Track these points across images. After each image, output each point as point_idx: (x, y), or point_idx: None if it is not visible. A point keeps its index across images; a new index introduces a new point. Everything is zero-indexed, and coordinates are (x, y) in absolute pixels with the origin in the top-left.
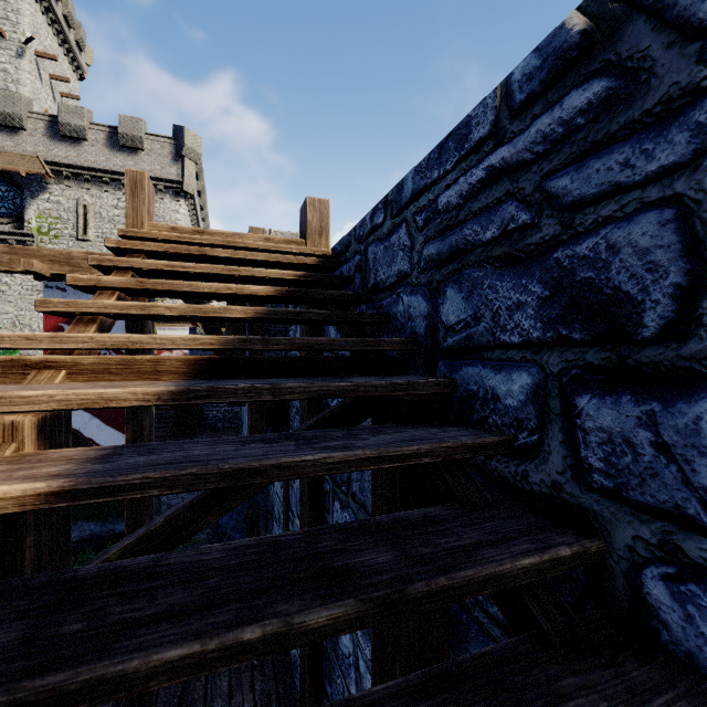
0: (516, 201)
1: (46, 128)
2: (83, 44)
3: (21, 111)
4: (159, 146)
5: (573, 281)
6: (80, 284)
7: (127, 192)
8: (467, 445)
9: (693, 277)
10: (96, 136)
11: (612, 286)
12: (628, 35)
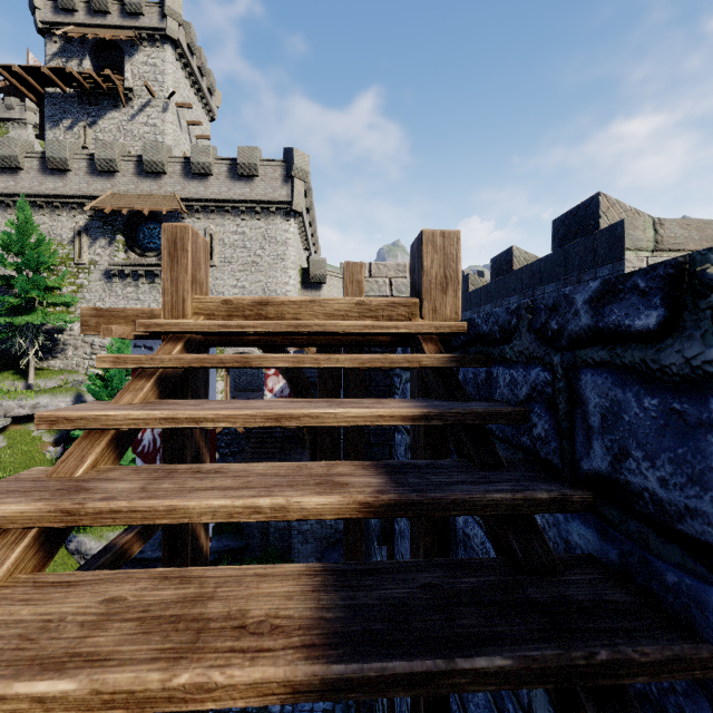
0: None
1: (182, 169)
2: (213, 89)
3: (163, 157)
4: (271, 170)
5: None
6: None
7: (164, 258)
8: None
9: None
10: (220, 170)
11: None
12: None
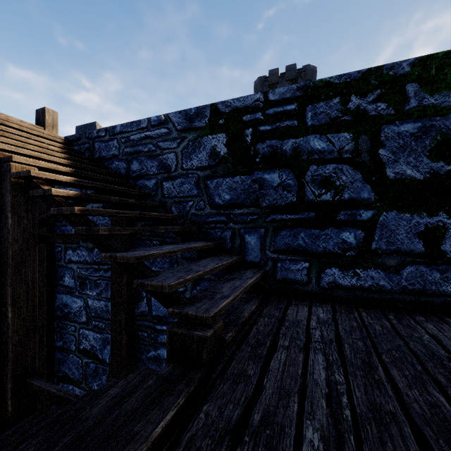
0: (152, 144)
1: None
2: None
3: None
4: None
5: (163, 162)
6: None
7: None
8: (143, 192)
9: (177, 163)
10: None
11: (168, 164)
12: (170, 125)
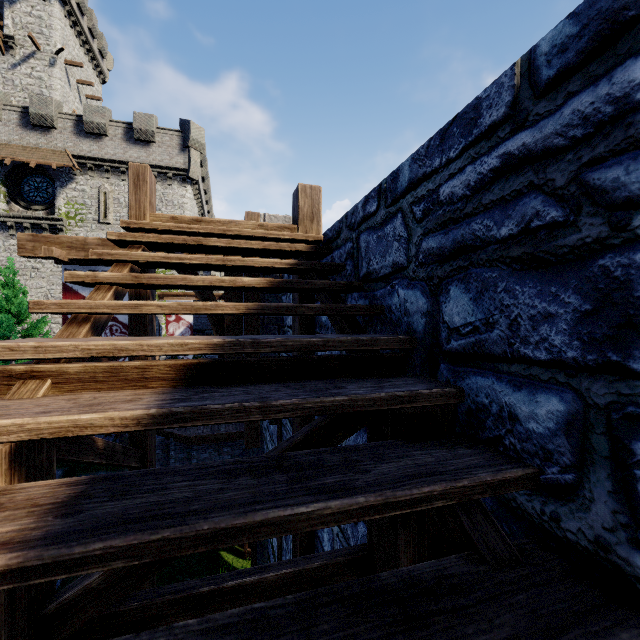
0: (542, 194)
1: (73, 127)
2: (105, 52)
3: (52, 112)
4: (168, 138)
5: (630, 296)
6: (77, 281)
7: (130, 185)
8: (487, 483)
9: None
10: (115, 132)
11: None
12: None
